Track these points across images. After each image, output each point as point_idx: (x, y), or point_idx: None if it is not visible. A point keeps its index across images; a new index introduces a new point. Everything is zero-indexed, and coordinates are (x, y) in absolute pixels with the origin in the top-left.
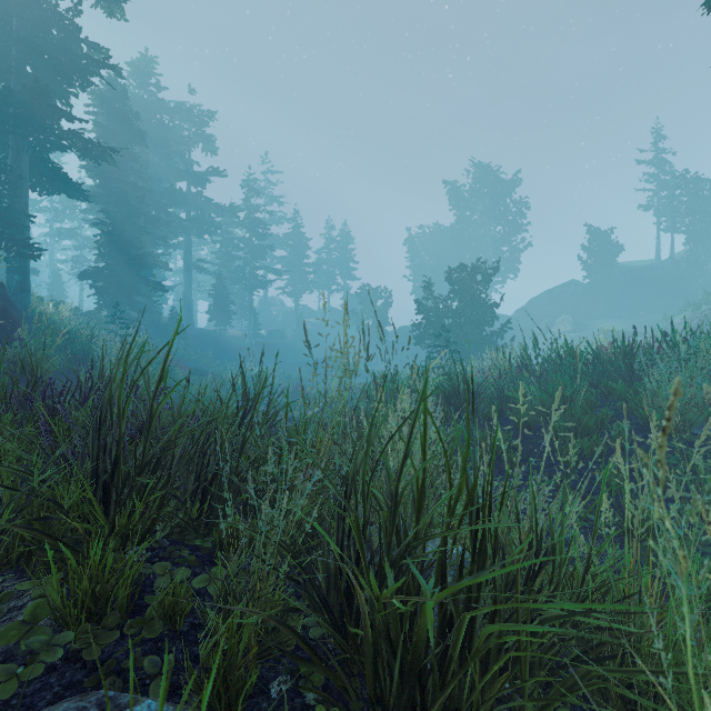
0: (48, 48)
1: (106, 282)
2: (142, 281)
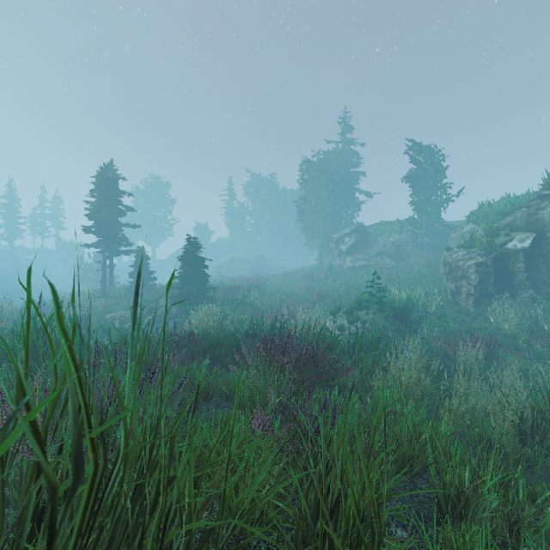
0: None
1: None
2: None
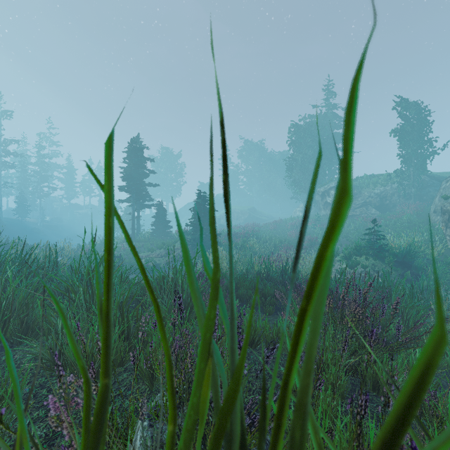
0: None
1: None
2: None
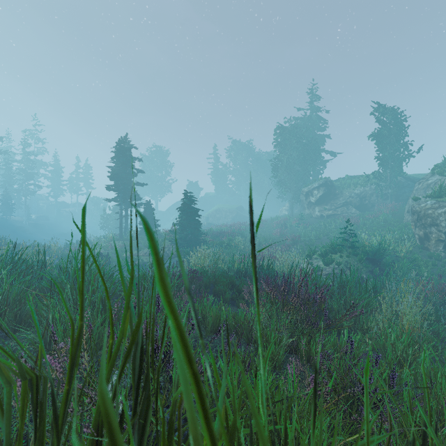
0: None
1: None
2: None
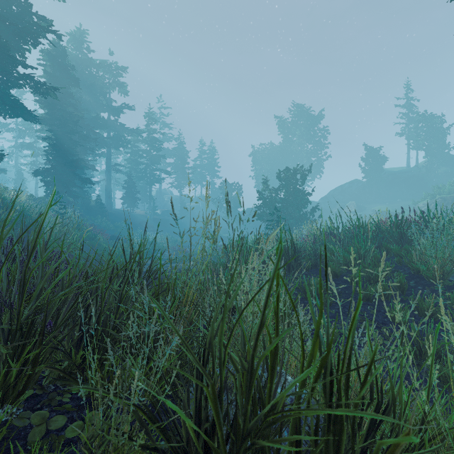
0: (9, 17)
1: (51, 178)
2: (77, 177)
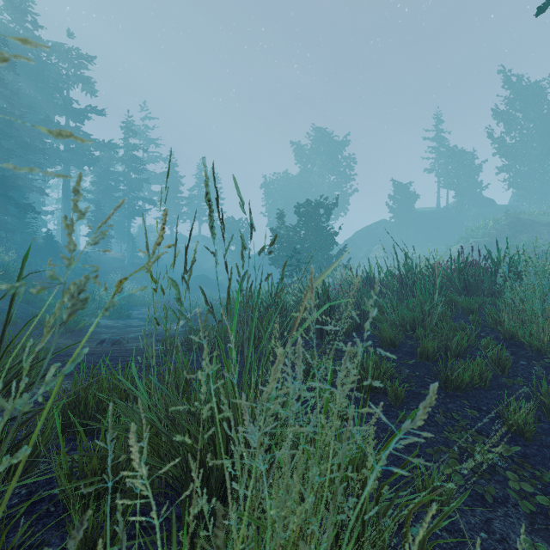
0: None
1: None
2: (11, 202)
